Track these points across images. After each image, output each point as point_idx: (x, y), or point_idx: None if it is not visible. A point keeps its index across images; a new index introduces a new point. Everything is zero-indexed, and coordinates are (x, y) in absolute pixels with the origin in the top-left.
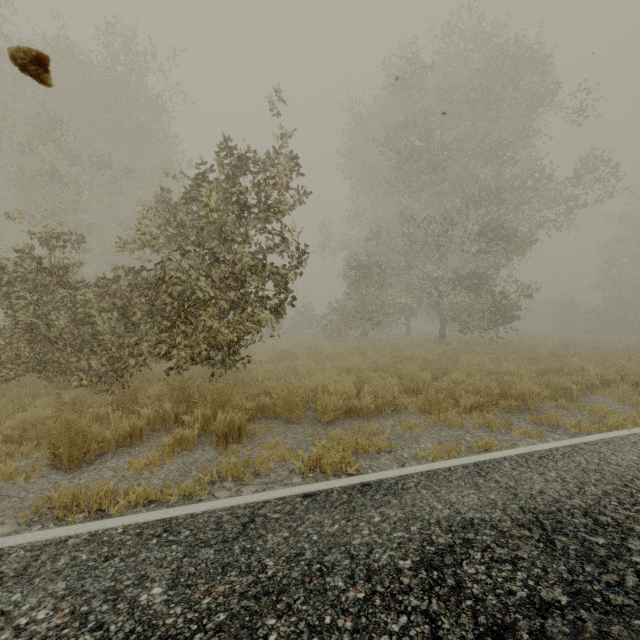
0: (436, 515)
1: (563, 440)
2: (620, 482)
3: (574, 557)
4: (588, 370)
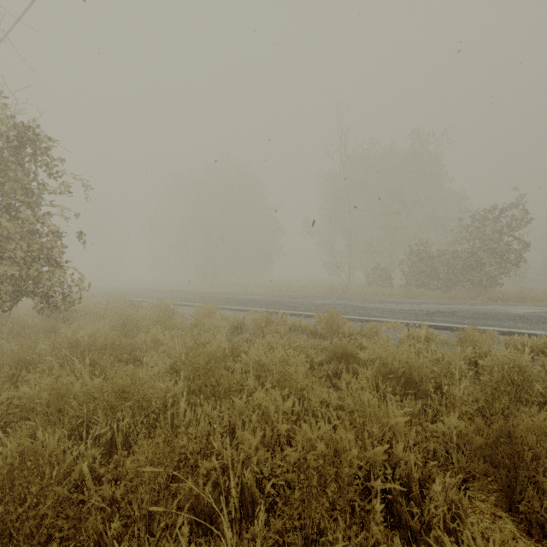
0: None
1: None
2: None
3: None
4: None
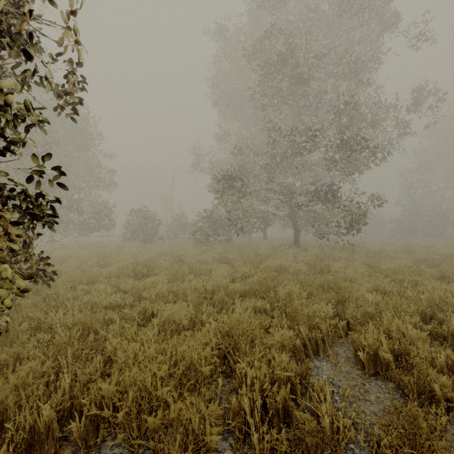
0: None
1: None
2: None
3: None
4: None
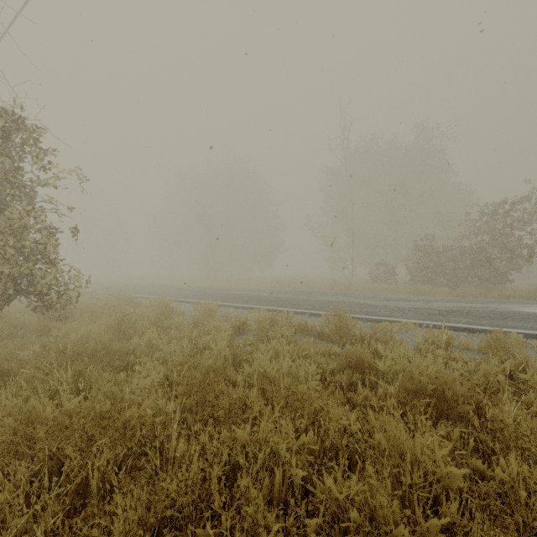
0: None
1: None
2: None
3: None
4: None
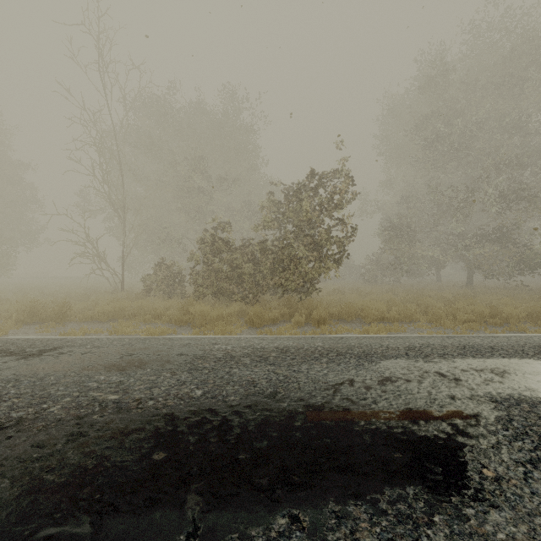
0: (418, 342)
1: (514, 334)
2: (523, 343)
3: (470, 351)
4: None
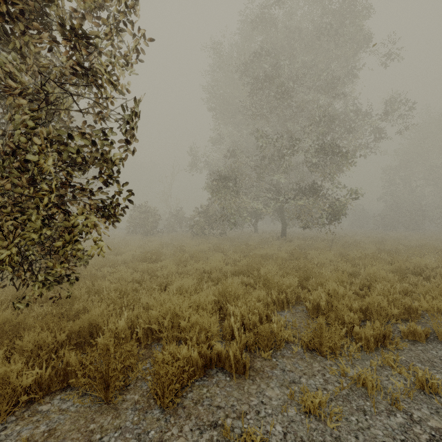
0: None
1: None
2: None
3: None
4: (441, 271)
